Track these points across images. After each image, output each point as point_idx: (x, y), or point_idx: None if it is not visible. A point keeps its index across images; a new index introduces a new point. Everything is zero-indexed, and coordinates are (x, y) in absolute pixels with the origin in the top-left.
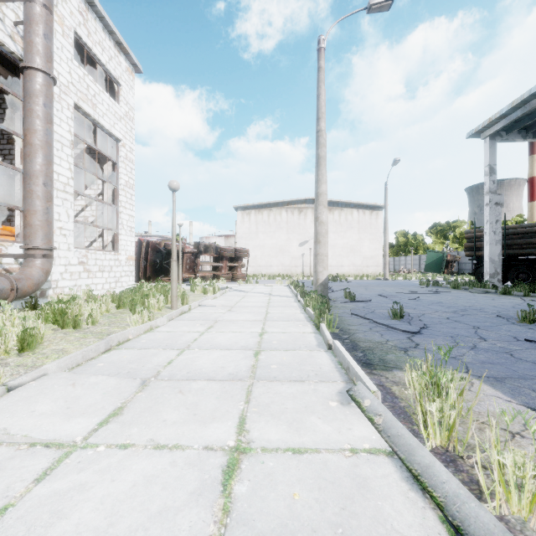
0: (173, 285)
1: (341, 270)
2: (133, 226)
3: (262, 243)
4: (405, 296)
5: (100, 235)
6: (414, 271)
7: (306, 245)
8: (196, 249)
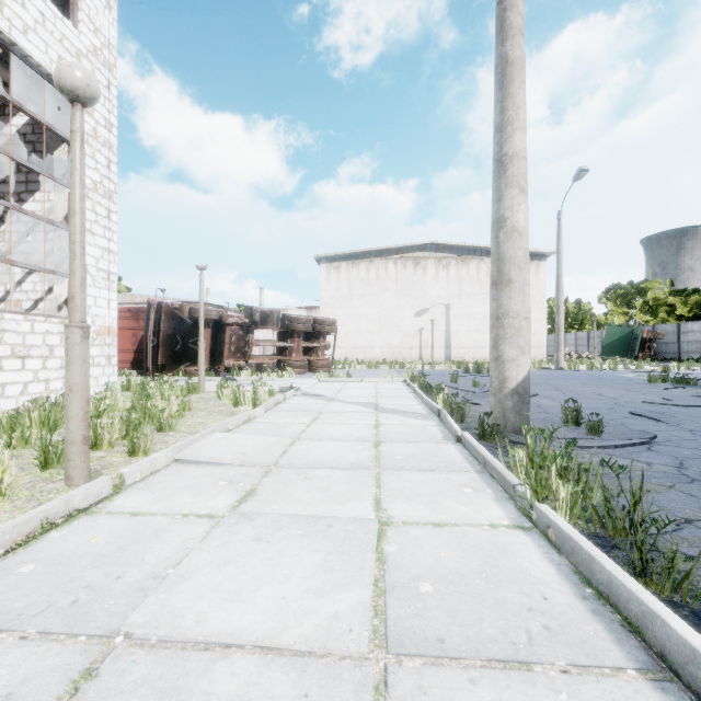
0: (71, 404)
1: (480, 354)
2: (114, 271)
3: (358, 312)
4: (697, 417)
5: (51, 288)
6: (586, 355)
7: (426, 316)
8: (247, 318)
